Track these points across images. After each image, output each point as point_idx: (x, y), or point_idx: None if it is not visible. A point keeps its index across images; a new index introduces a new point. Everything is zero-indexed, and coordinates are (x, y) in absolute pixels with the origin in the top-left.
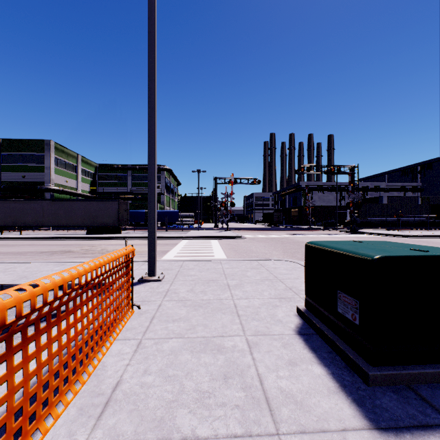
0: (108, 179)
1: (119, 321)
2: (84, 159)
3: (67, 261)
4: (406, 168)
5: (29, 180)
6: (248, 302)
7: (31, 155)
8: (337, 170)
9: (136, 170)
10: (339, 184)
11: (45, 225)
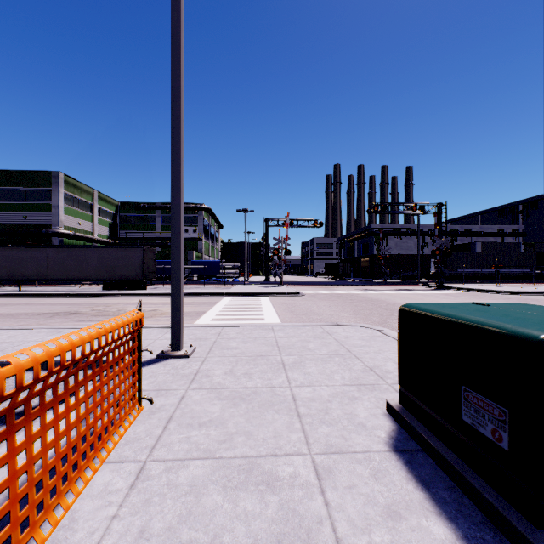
0: (132, 220)
1: (114, 428)
2: (101, 196)
3: (66, 327)
4: (505, 207)
5: (32, 222)
6: (312, 391)
7: (35, 191)
8: (419, 209)
9: (167, 210)
10: (421, 227)
11: (49, 278)
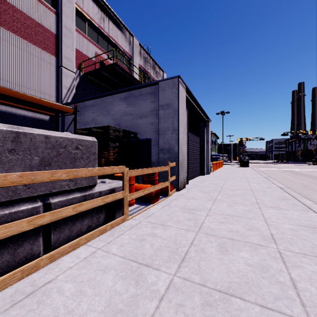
0: None
1: (222, 166)
2: None
3: None
4: None
5: None
6: (234, 166)
7: None
8: (305, 133)
9: None
10: None
11: None
